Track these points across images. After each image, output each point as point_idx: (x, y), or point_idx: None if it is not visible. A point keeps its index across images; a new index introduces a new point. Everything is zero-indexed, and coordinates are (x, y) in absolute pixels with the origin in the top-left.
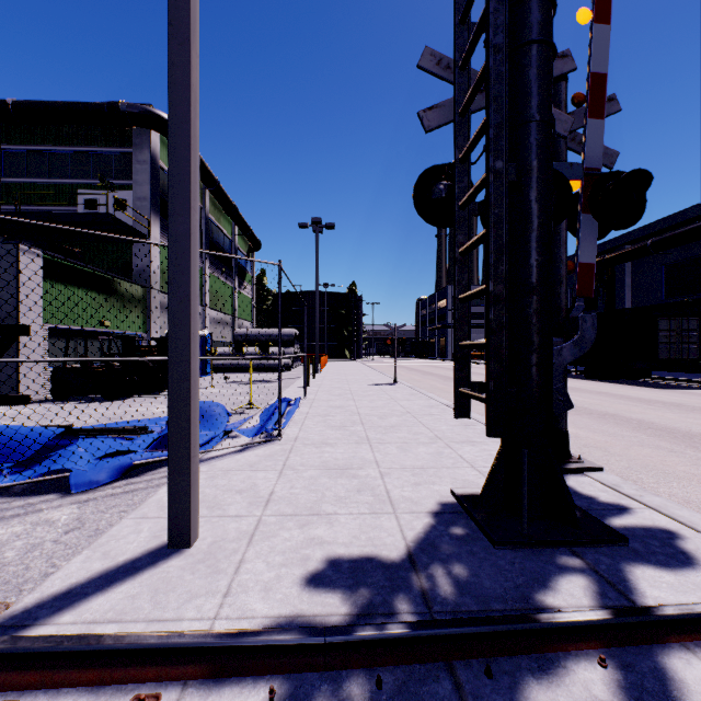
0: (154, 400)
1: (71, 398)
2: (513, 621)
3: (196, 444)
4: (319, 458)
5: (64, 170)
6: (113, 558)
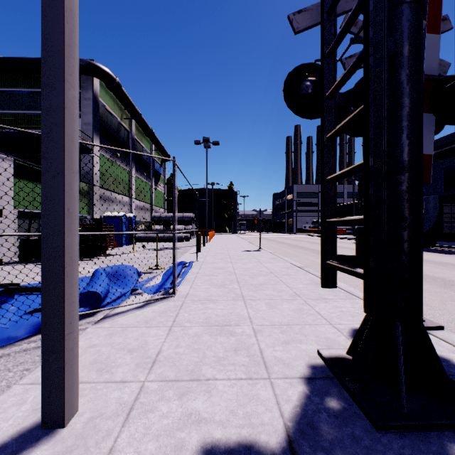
0: (91, 262)
1: (33, 260)
2: None
3: (73, 319)
4: (203, 314)
5: (34, 104)
6: None
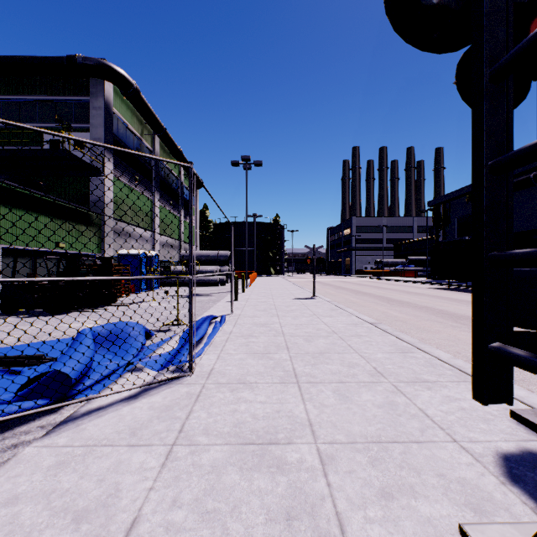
0: (94, 314)
1: (21, 311)
2: None
3: None
4: (231, 414)
5: (32, 116)
6: None
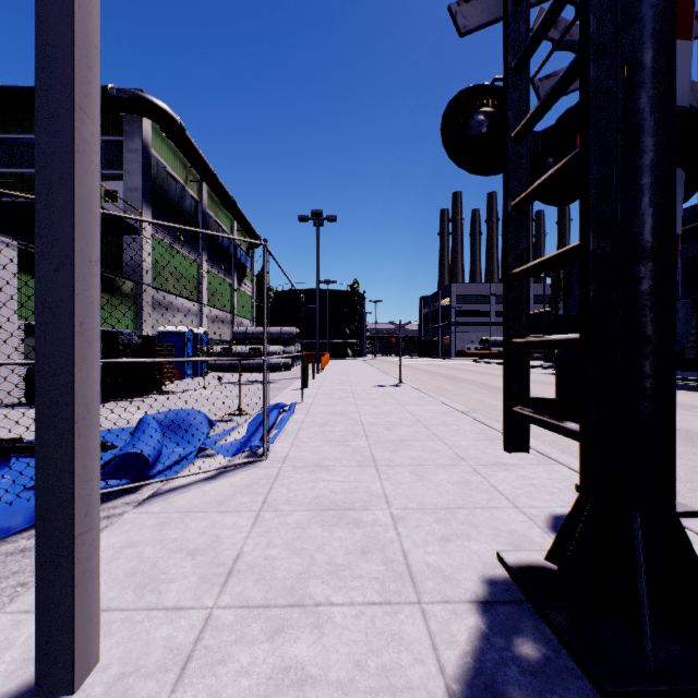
0: (137, 404)
1: None
2: None
3: (91, 509)
4: (311, 490)
5: None
6: None
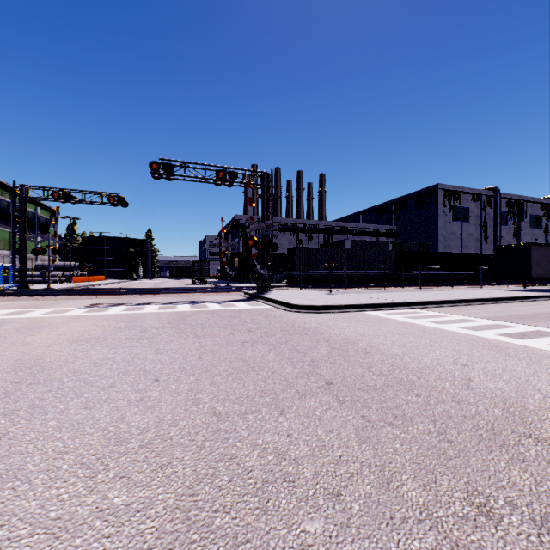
0: None
1: None
2: (1, 289)
3: None
4: None
5: None
6: None
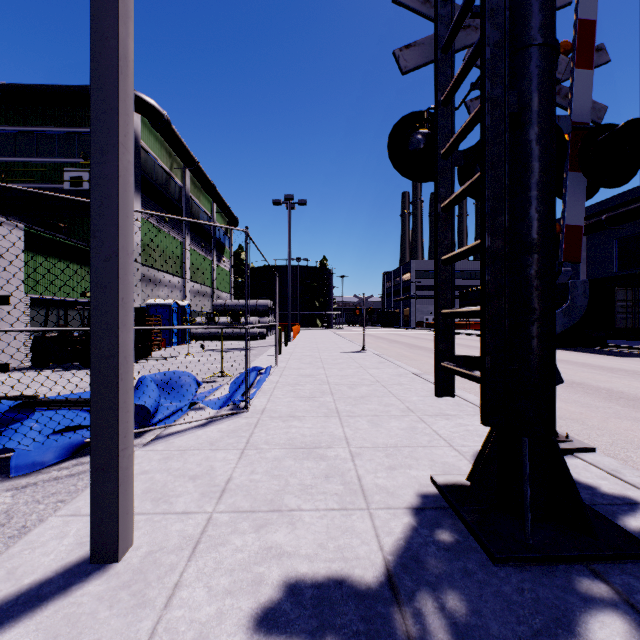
0: None
1: (52, 365)
2: None
3: (128, 433)
4: (285, 434)
5: (50, 149)
6: (17, 579)
